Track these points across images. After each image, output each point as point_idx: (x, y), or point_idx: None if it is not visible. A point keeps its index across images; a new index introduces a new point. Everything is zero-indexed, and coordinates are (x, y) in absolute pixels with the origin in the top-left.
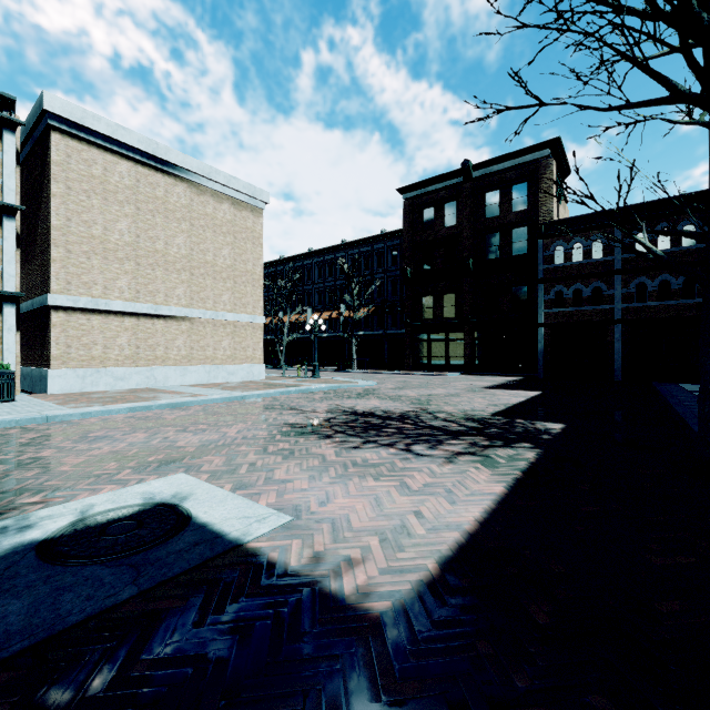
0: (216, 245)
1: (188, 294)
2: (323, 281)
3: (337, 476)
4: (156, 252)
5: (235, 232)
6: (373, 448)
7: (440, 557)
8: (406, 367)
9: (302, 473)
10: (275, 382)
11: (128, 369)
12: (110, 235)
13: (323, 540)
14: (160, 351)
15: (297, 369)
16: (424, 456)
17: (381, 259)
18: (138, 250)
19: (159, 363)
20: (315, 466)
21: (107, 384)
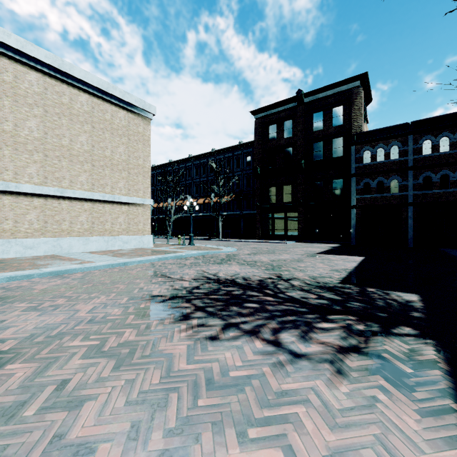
0: (114, 144)
1: (89, 181)
2: (199, 177)
3: (178, 424)
4: (62, 147)
5: (129, 135)
6: (234, 340)
7: None
8: (257, 237)
9: (124, 413)
10: (159, 249)
11: (36, 240)
12: (20, 131)
13: None
14: (65, 225)
15: (178, 239)
16: (300, 357)
17: (239, 161)
18: (45, 144)
19: (64, 234)
20: (151, 389)
21: (17, 252)
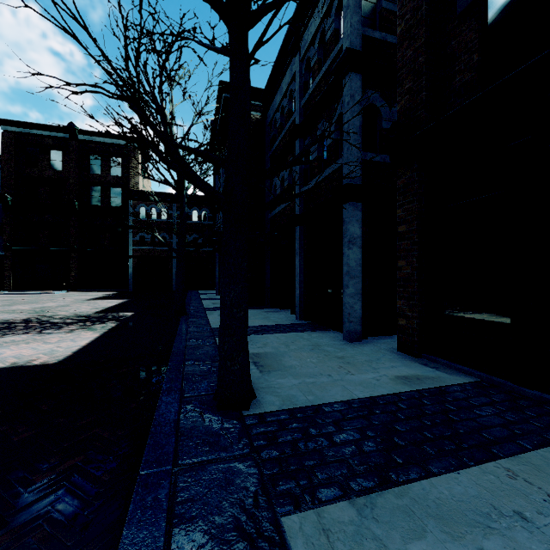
0: None
1: None
2: None
3: None
4: None
5: None
6: (14, 336)
7: (73, 352)
8: (6, 288)
9: None
10: None
11: None
12: None
13: (13, 360)
14: None
15: None
16: (53, 333)
17: None
18: None
19: None
20: None
21: None
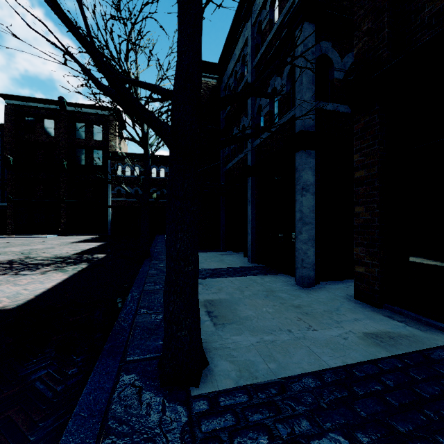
0: None
1: None
2: None
3: None
4: None
5: None
6: None
7: (36, 295)
8: (9, 232)
9: None
10: None
11: None
12: None
13: None
14: None
15: None
16: (28, 274)
17: None
18: None
19: None
20: None
21: None
